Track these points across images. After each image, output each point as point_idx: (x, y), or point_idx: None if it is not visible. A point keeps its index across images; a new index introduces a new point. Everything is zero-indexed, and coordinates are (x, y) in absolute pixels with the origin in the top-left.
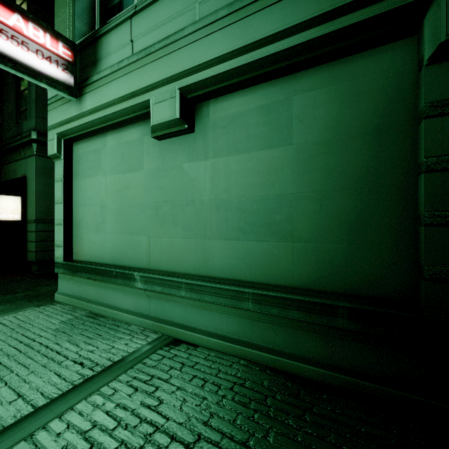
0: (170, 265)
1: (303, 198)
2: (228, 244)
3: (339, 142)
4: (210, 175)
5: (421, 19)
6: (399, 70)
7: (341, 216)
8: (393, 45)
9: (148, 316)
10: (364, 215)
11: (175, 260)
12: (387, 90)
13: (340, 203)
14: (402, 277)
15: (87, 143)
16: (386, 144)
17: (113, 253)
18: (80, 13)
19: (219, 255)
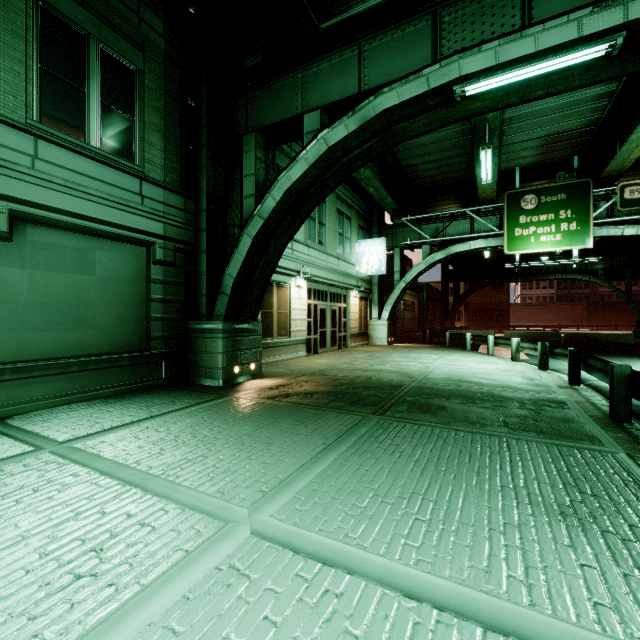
0: None
1: (102, 306)
2: (47, 334)
3: (119, 281)
4: (28, 282)
5: (151, 247)
6: (141, 258)
7: (120, 316)
8: (139, 247)
9: None
10: (129, 316)
11: None
12: (137, 265)
13: (120, 310)
14: (142, 341)
15: None
16: (137, 287)
17: None
18: None
19: (39, 343)
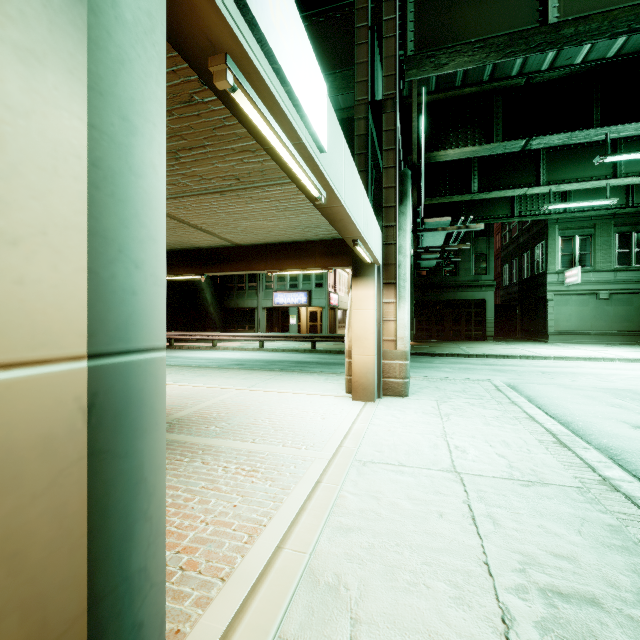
0: (599, 329)
1: (635, 315)
2: (618, 324)
3: None
4: (613, 310)
5: None
6: None
7: None
8: None
9: (595, 341)
10: None
11: (601, 328)
12: None
13: None
14: None
15: (561, 296)
16: None
17: (575, 328)
18: (564, 261)
19: (615, 326)
